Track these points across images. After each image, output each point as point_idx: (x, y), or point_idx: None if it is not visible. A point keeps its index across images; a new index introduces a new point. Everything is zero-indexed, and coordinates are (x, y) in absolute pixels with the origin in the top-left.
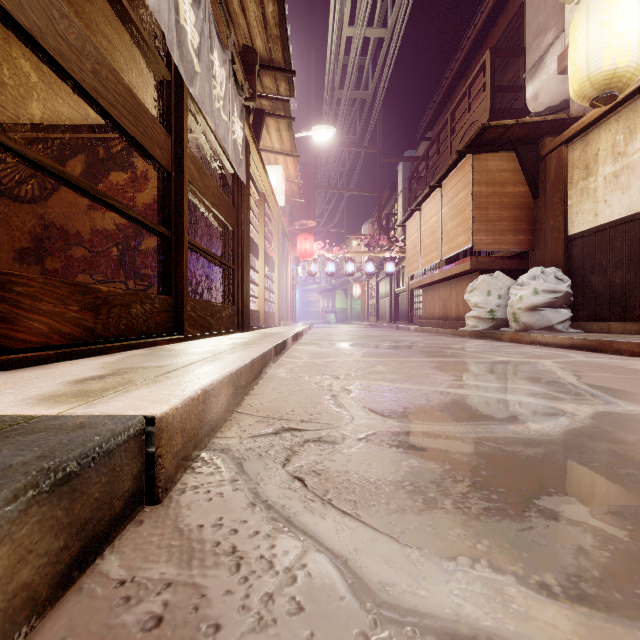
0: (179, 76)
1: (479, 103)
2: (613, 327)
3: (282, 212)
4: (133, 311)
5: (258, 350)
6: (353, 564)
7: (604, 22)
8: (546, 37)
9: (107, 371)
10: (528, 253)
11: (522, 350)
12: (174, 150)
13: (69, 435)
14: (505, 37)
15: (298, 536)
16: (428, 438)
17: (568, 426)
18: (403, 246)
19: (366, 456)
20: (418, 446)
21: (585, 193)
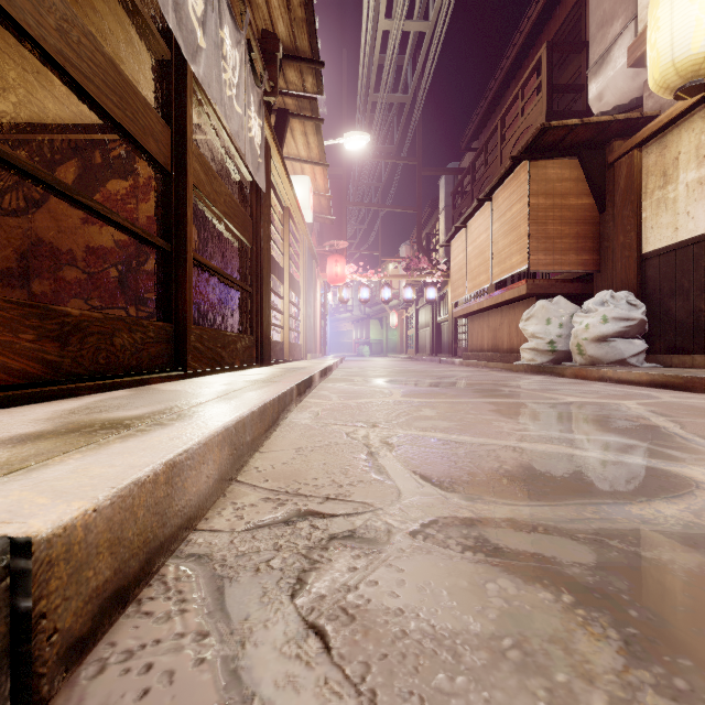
0: (181, 54)
1: (534, 105)
2: (698, 361)
3: (310, 230)
4: (117, 341)
5: (274, 390)
6: None
7: None
8: (613, 27)
9: (46, 426)
10: (592, 275)
11: (592, 388)
12: (174, 145)
13: None
14: (563, 31)
15: None
16: (518, 532)
17: None
18: (446, 269)
19: (428, 572)
20: (506, 549)
21: (662, 204)
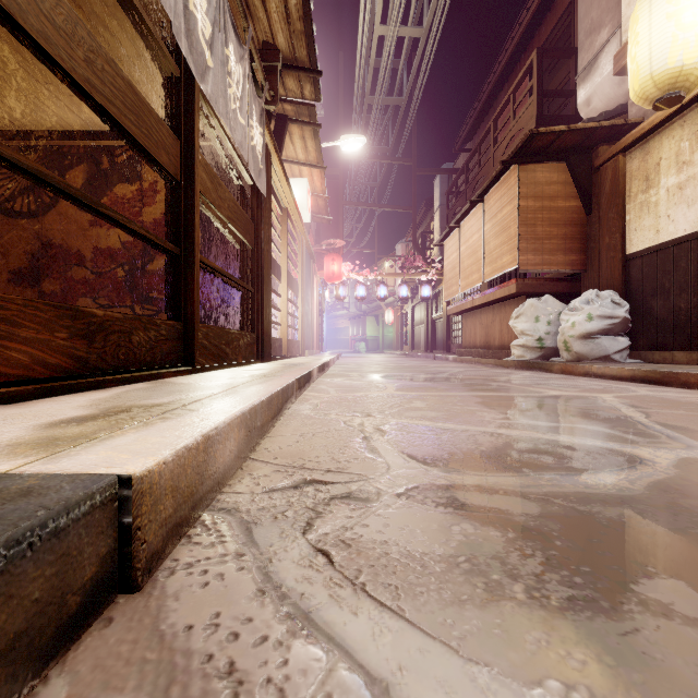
0: (189, 72)
1: (525, 109)
2: (677, 357)
3: (307, 230)
4: (135, 339)
5: (278, 384)
6: (397, 694)
7: (669, 13)
8: (600, 35)
9: (93, 410)
10: (580, 275)
11: (576, 383)
12: (184, 156)
13: (3, 508)
14: (553, 37)
15: (320, 644)
16: (482, 494)
17: (650, 477)
18: (440, 268)
19: (407, 519)
20: (471, 505)
21: (645, 207)
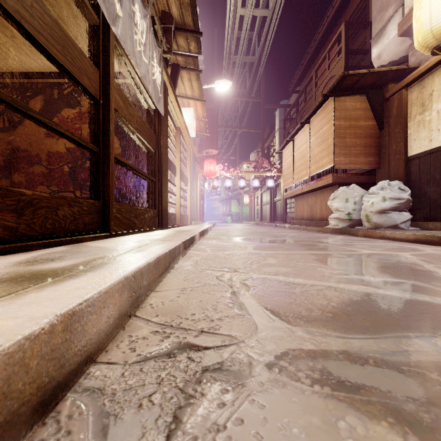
0: (106, 22)
1: (336, 63)
2: None
3: (193, 143)
4: (60, 213)
5: (167, 246)
6: None
7: None
8: (387, 11)
9: None
10: (374, 171)
11: (377, 244)
12: (102, 82)
13: None
14: (355, 15)
15: None
16: (353, 364)
17: None
18: (280, 168)
19: (285, 408)
20: (348, 383)
21: (421, 124)
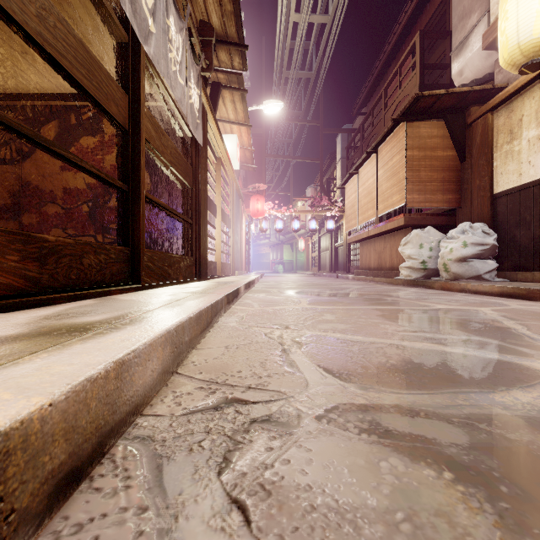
0: (136, 38)
1: (410, 80)
2: (537, 276)
3: (237, 176)
4: (86, 261)
5: (208, 300)
6: None
7: None
8: (470, 19)
9: (23, 329)
10: (455, 210)
11: (456, 298)
12: (131, 108)
13: None
14: (432, 22)
15: None
16: (404, 416)
17: None
18: (342, 206)
19: (331, 452)
20: (395, 431)
21: (509, 155)
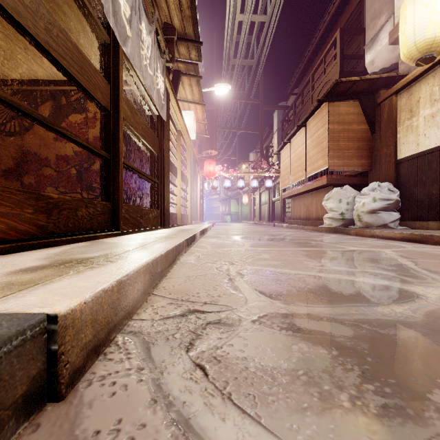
0: (116, 40)
1: (332, 67)
2: (431, 225)
3: (193, 144)
4: (79, 213)
5: (173, 243)
6: None
7: (426, 3)
8: (380, 19)
9: (45, 262)
10: (367, 172)
11: (366, 242)
12: (112, 94)
13: None
14: (350, 21)
15: None
16: (312, 320)
17: (426, 308)
18: (278, 168)
19: (260, 340)
20: (304, 329)
21: (410, 129)
